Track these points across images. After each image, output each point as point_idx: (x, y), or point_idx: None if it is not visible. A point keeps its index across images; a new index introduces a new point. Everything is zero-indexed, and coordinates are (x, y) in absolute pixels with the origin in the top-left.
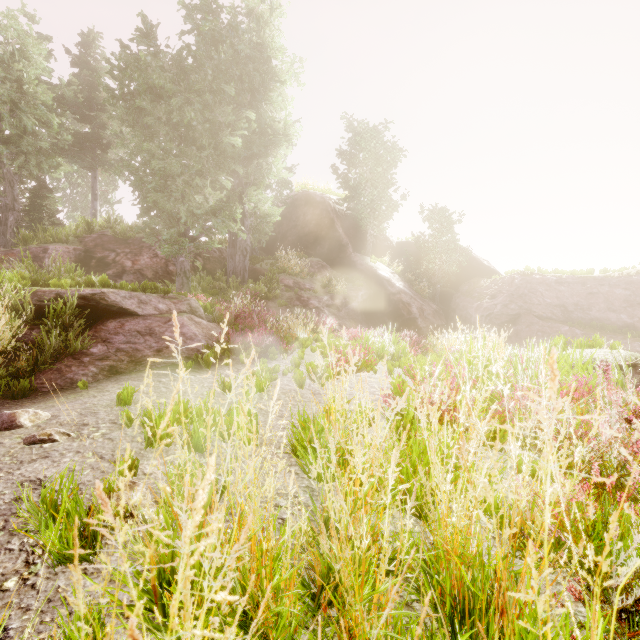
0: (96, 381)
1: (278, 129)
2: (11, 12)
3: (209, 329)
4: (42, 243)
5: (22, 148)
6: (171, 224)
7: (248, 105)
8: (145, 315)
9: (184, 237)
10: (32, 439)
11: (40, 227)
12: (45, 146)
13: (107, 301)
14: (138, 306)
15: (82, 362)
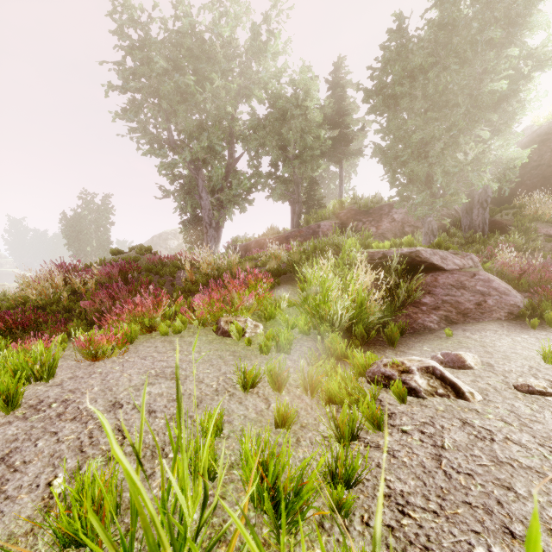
0: (442, 329)
1: (538, 55)
2: (303, 69)
3: (505, 284)
4: (316, 222)
5: (304, 159)
6: (422, 188)
7: (495, 47)
8: (449, 270)
9: (433, 198)
10: (530, 388)
11: (313, 211)
12: (317, 153)
13: (420, 258)
14: (441, 262)
15: (422, 310)
